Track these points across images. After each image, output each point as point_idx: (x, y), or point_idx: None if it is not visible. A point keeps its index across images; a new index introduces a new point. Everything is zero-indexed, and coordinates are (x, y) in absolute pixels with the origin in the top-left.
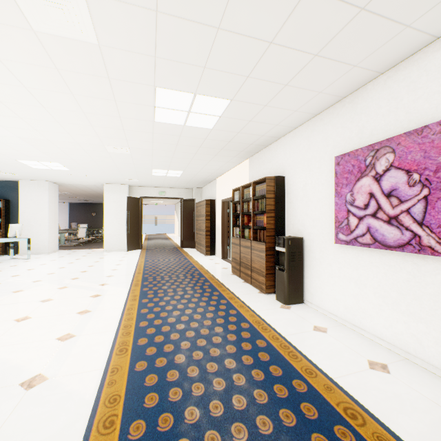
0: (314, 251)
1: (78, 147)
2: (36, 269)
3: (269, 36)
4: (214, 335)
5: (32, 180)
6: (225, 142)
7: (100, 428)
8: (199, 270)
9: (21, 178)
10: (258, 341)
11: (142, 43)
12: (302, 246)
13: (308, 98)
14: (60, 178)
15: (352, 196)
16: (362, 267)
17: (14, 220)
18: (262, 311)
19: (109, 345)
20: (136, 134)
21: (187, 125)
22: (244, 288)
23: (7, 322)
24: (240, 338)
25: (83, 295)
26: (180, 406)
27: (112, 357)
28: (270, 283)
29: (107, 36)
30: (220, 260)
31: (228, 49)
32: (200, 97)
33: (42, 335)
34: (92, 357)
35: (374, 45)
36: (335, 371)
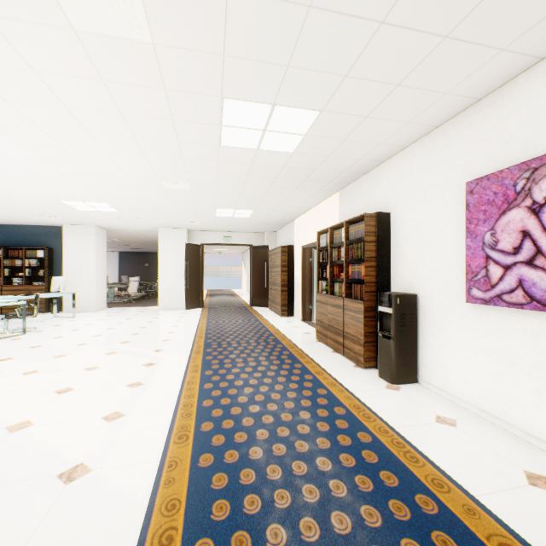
0: (433, 313)
1: (129, 182)
2: (82, 329)
3: (380, 13)
4: (299, 423)
5: (78, 225)
6: (309, 171)
7: (155, 545)
8: (274, 335)
9: (65, 223)
10: (360, 434)
11: (207, 36)
12: (416, 306)
13: (427, 102)
14: (109, 222)
15: (493, 236)
16: (508, 337)
17: (58, 271)
18: (361, 391)
19: (165, 429)
20: (197, 163)
21: (261, 148)
22: (335, 360)
23: (46, 394)
24: (334, 429)
25: (134, 364)
26: (259, 522)
27: (169, 446)
28: (370, 354)
29: (163, 31)
30: (300, 322)
31: (321, 37)
32: (280, 109)
33: (86, 412)
34: (145, 444)
35: (536, 15)
36: (476, 485)
